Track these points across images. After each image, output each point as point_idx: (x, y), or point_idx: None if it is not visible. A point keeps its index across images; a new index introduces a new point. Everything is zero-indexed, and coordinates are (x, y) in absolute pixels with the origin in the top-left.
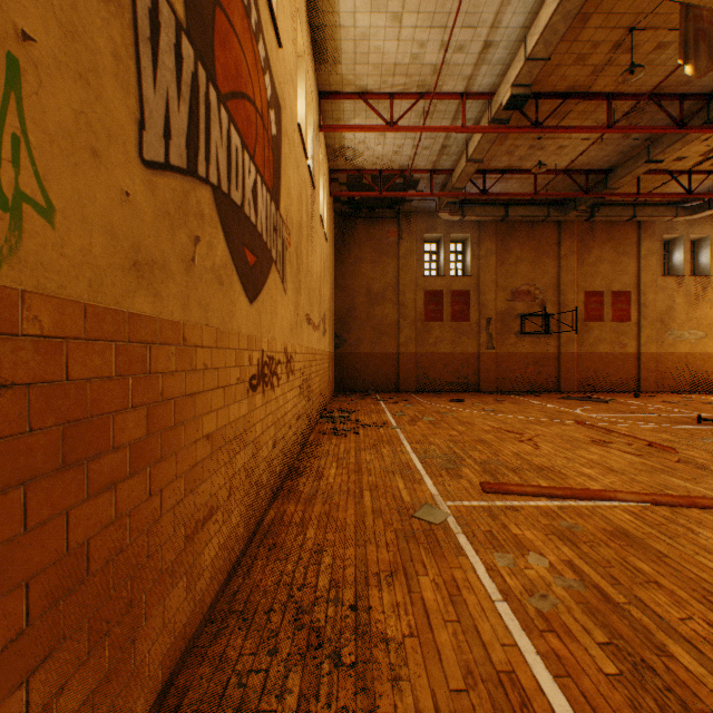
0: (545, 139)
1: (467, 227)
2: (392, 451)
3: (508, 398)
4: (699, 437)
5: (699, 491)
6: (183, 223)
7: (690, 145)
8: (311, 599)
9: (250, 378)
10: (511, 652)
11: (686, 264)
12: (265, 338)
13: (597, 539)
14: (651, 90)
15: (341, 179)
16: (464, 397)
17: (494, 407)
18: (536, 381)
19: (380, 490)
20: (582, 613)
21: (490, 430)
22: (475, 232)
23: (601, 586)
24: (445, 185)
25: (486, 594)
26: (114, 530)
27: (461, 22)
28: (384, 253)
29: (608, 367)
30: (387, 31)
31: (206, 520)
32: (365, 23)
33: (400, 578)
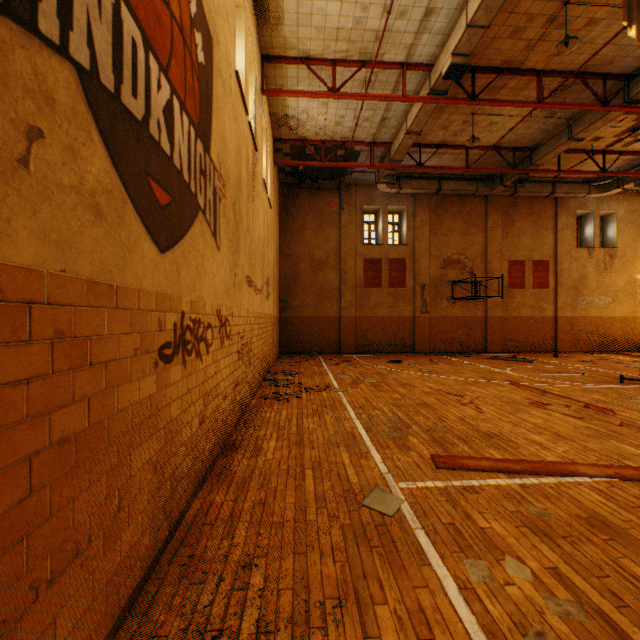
0: (478, 115)
1: (403, 200)
2: (336, 418)
3: (442, 358)
4: (627, 397)
5: None
6: None
7: (606, 126)
8: None
9: (160, 347)
10: None
11: (596, 237)
12: (187, 297)
13: (576, 532)
14: (580, 67)
15: (285, 149)
16: (401, 358)
17: (430, 367)
18: (466, 342)
19: (324, 468)
20: None
21: (431, 392)
22: (410, 204)
23: (605, 612)
24: (383, 158)
25: (466, 635)
26: None
27: None
28: (327, 222)
29: (529, 329)
30: None
31: (61, 570)
32: None
33: (351, 611)
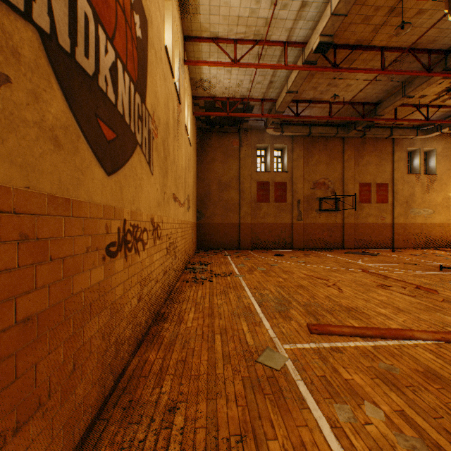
0: (338, 79)
1: (284, 140)
2: (237, 296)
3: (312, 253)
4: (446, 280)
5: None
6: None
7: (430, 87)
8: None
9: (106, 245)
10: None
11: (422, 166)
12: (128, 209)
13: (416, 382)
14: (411, 44)
15: (201, 104)
16: (283, 252)
17: (304, 259)
18: (329, 241)
19: (228, 334)
20: None
21: (305, 277)
22: (289, 143)
23: (442, 446)
24: (270, 110)
25: None
26: None
27: None
28: (230, 156)
29: (374, 232)
30: None
31: (25, 420)
32: None
33: (250, 445)
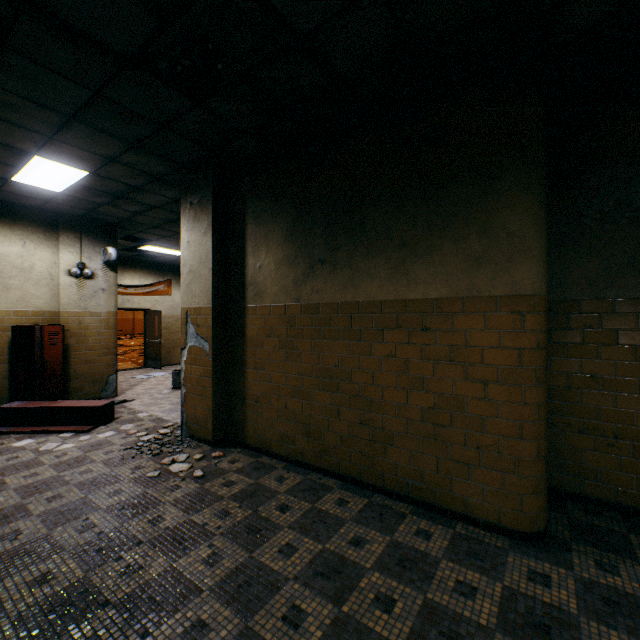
0: None
1: None
2: None
3: None
4: None
5: None
6: None
7: None
8: None
9: None
10: None
11: None
12: None
13: None
14: None
15: None
16: None
17: None
18: None
19: None
20: None
21: None
22: None
23: None
24: None
25: None
26: None
27: None
28: None
29: (121, 324)
30: None
31: None
32: None
33: None
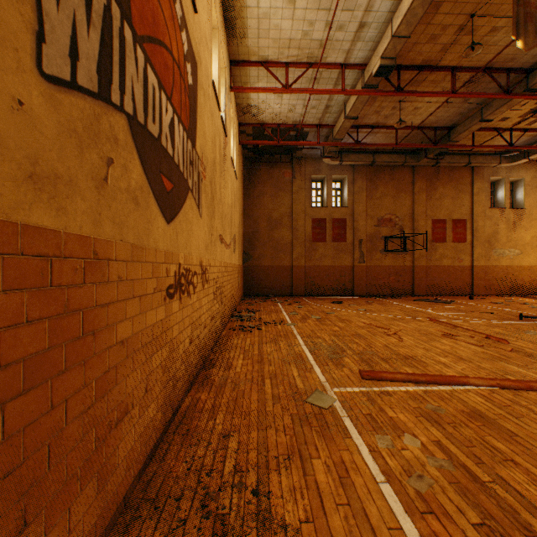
0: (404, 102)
1: (344, 170)
2: (288, 344)
3: (376, 300)
4: (523, 330)
5: (531, 376)
6: (93, 143)
7: (512, 109)
8: (218, 485)
9: (167, 287)
10: (398, 536)
11: (507, 199)
12: (182, 253)
13: (458, 420)
14: (485, 64)
15: (248, 131)
16: (342, 299)
17: (365, 307)
18: (396, 287)
19: (278, 378)
20: (454, 493)
21: (364, 326)
22: (350, 173)
23: (467, 465)
24: (327, 137)
25: (371, 475)
26: (0, 453)
27: (342, 6)
28: (281, 189)
29: (450, 276)
30: (283, 12)
31: (121, 419)
32: (267, 5)
33: (296, 461)
